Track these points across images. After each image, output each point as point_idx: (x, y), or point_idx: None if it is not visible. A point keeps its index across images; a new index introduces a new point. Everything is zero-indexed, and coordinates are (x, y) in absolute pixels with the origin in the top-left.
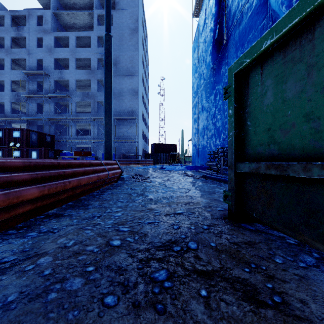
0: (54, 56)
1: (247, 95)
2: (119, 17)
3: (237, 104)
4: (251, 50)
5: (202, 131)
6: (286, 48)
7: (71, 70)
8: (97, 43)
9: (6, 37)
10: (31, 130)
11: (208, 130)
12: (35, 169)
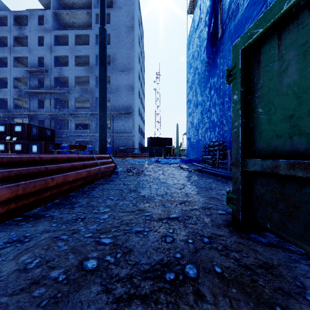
0: (54, 54)
1: (257, 76)
2: (116, 16)
3: (244, 88)
4: (266, 15)
5: (197, 125)
6: None
7: (70, 67)
8: (95, 41)
9: (9, 36)
10: (32, 125)
11: (203, 124)
12: (9, 166)
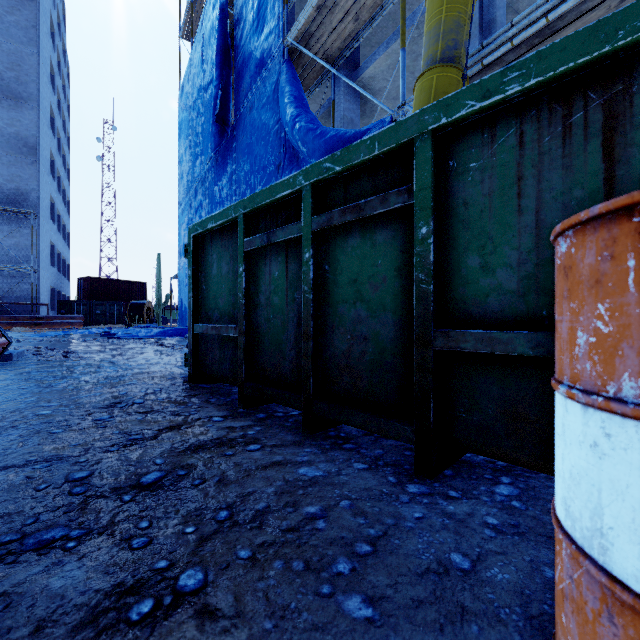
0: None
1: (203, 261)
2: None
3: (195, 266)
4: (203, 223)
5: None
6: (222, 235)
7: None
8: None
9: None
10: None
11: None
12: None
